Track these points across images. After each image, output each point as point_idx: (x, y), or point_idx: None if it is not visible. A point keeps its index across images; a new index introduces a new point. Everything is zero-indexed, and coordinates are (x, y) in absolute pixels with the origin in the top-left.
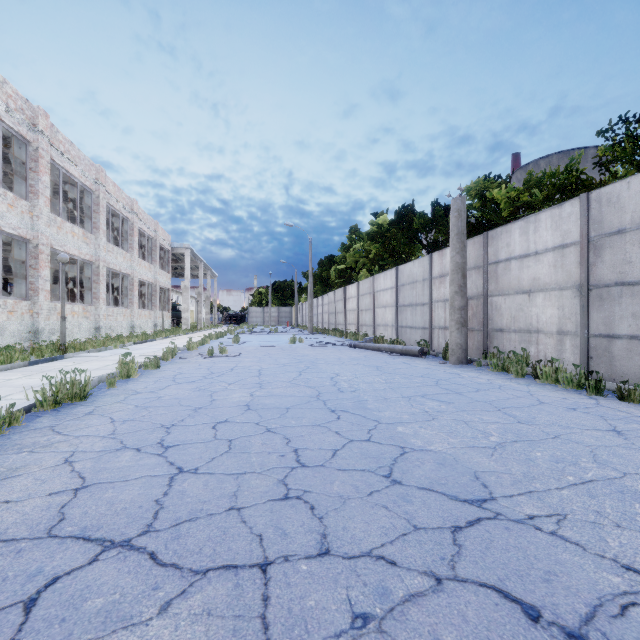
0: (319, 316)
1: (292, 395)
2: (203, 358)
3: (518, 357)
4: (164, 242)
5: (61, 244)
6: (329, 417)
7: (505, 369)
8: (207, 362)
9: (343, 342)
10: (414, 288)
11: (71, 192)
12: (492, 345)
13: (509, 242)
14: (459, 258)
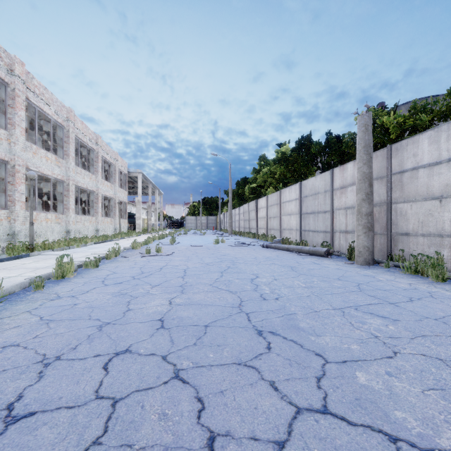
0: (236, 222)
1: (212, 304)
2: (141, 257)
3: (433, 260)
4: (122, 168)
5: (36, 166)
6: (257, 346)
7: (418, 272)
8: (142, 261)
9: (256, 242)
10: (316, 199)
11: (49, 128)
12: (396, 248)
13: (416, 152)
14: (366, 168)
